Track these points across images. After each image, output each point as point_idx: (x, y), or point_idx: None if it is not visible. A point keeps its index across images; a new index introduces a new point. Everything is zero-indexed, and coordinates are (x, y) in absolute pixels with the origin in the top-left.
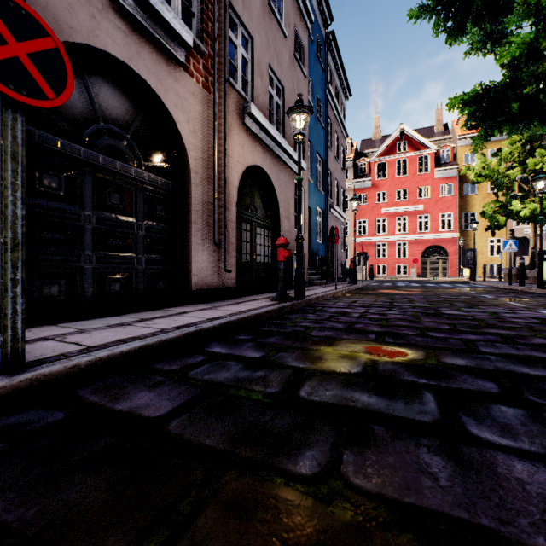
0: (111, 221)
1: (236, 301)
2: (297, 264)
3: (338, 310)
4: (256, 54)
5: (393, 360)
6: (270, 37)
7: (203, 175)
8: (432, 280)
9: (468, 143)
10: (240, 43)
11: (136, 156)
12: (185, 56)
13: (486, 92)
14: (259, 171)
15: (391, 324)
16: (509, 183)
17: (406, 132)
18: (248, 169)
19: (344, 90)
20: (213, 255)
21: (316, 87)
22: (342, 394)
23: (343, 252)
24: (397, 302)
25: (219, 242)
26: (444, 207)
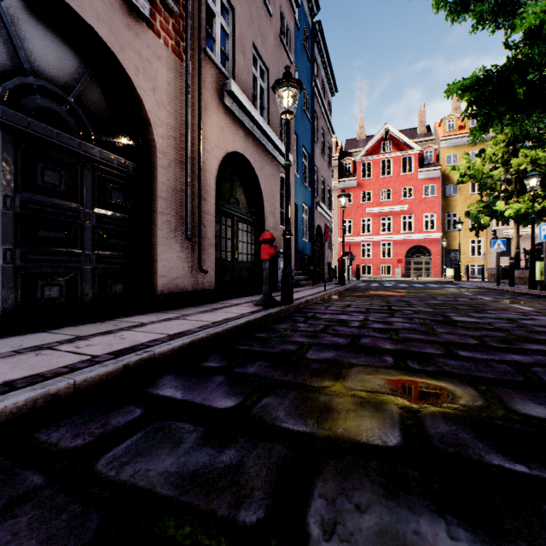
0: (44, 206)
1: (213, 307)
2: (284, 264)
3: (333, 317)
4: (237, 27)
5: (441, 410)
6: (254, 13)
7: (173, 157)
8: (417, 280)
9: (451, 145)
10: (219, 12)
11: (82, 126)
12: (149, 10)
13: (488, 77)
14: (241, 159)
15: (403, 338)
16: (493, 184)
17: (390, 132)
18: (229, 157)
19: (330, 86)
20: (186, 252)
21: (303, 78)
22: (394, 526)
23: (329, 252)
24: (395, 306)
25: (194, 237)
26: (428, 208)
